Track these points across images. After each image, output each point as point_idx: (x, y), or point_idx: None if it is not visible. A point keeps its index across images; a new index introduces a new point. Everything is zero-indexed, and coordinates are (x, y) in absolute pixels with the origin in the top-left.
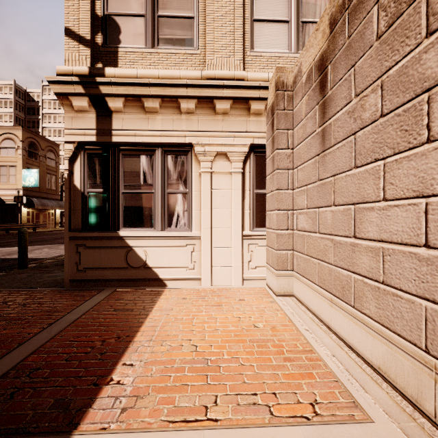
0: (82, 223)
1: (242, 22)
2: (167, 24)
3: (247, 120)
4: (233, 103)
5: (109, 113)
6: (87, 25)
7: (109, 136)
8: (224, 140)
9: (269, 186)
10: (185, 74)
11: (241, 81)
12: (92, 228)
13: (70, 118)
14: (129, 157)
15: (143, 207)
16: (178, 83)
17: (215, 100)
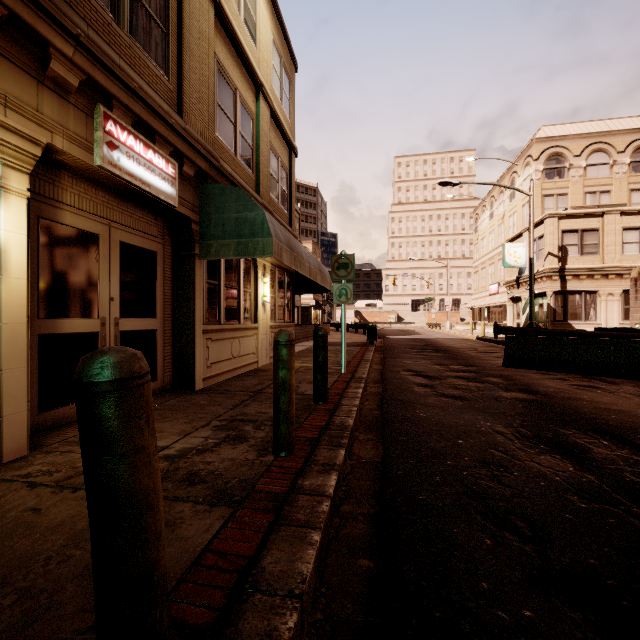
0: (553, 319)
1: (619, 245)
2: (586, 247)
3: (621, 281)
4: (616, 275)
5: (565, 281)
6: (557, 251)
7: (565, 289)
8: (611, 289)
9: (632, 305)
10: (596, 266)
11: (619, 267)
12: (557, 320)
13: (550, 283)
14: (571, 295)
15: (577, 313)
16: (595, 270)
17: (608, 275)
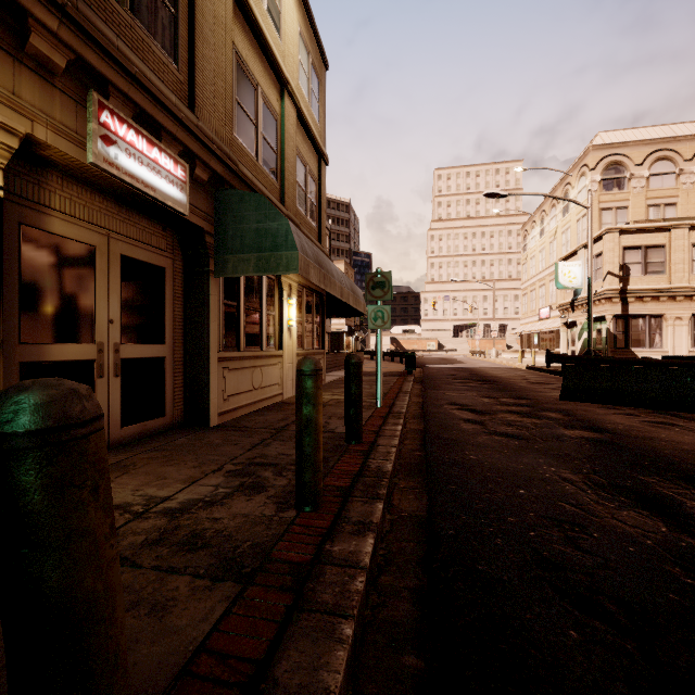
0: (613, 346)
1: (688, 263)
2: (651, 266)
3: (690, 303)
4: (685, 297)
5: (627, 303)
6: (617, 270)
7: (627, 312)
8: (679, 312)
9: None
10: (662, 287)
11: (689, 288)
12: (618, 348)
13: (610, 306)
14: (634, 320)
15: (640, 339)
16: (661, 291)
17: (676, 297)
